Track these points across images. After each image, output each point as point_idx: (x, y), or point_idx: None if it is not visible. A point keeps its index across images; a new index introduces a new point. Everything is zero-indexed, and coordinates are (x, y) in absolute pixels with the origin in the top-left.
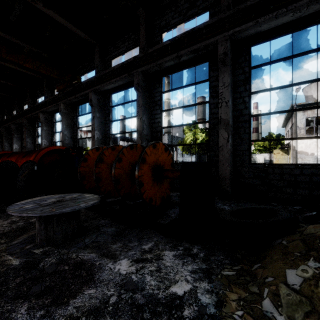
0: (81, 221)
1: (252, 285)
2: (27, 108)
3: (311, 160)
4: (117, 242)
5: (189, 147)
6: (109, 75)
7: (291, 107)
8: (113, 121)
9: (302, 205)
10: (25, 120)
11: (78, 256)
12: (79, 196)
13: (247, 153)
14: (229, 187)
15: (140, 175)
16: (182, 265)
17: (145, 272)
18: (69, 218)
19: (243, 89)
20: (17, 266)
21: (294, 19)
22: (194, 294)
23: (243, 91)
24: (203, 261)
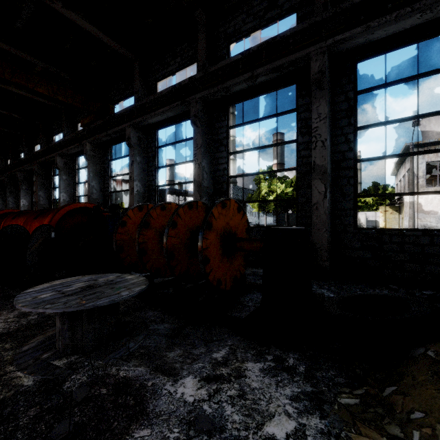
0: (120, 313)
1: (389, 422)
2: (40, 149)
3: (433, 221)
4: (175, 348)
5: (262, 203)
6: (154, 103)
7: (406, 147)
8: (159, 168)
9: (434, 289)
10: (36, 166)
11: (120, 371)
12: (118, 279)
13: (352, 213)
14: (327, 262)
15: (205, 247)
16: (276, 387)
17: (222, 399)
18: (105, 313)
19: (346, 123)
20: (30, 388)
21: (422, 22)
22: (303, 439)
23: (346, 125)
24: (306, 380)
